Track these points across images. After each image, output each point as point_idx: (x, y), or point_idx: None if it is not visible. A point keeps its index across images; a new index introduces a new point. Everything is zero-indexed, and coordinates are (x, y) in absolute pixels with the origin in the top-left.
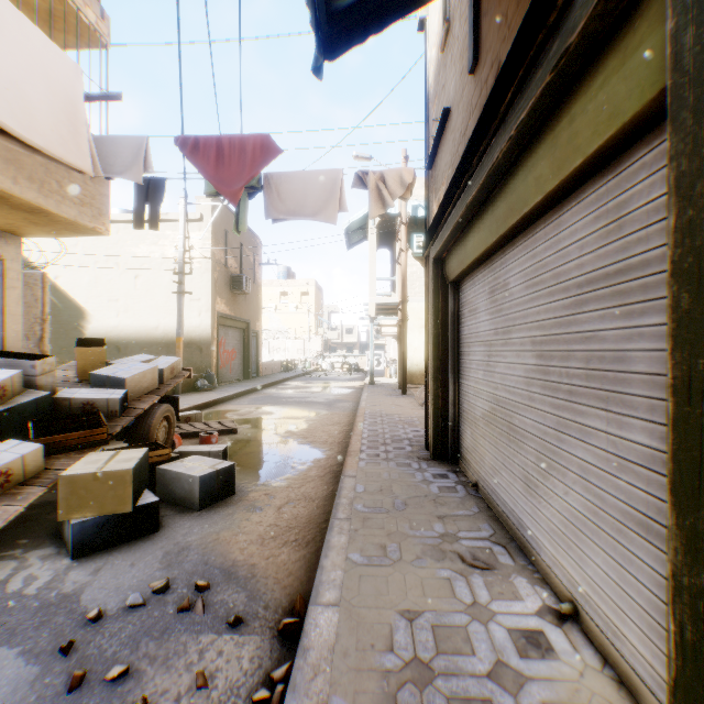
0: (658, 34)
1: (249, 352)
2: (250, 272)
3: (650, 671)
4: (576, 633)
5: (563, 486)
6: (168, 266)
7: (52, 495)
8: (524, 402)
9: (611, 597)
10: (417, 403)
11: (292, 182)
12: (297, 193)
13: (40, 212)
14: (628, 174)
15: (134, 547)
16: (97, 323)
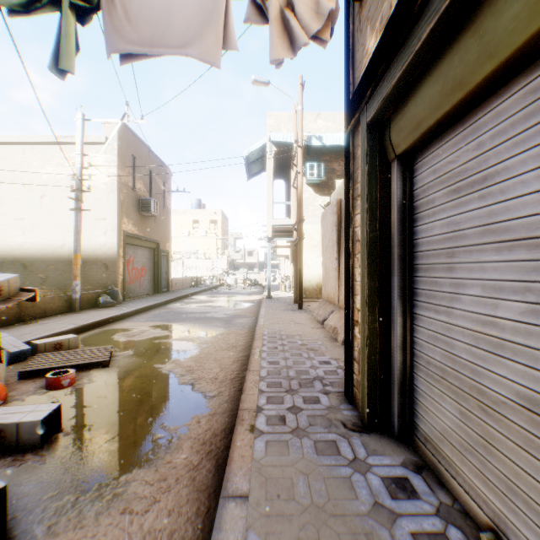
0: None
1: (158, 269)
2: (160, 197)
3: None
4: None
5: None
6: (75, 187)
7: None
8: None
9: None
10: (315, 319)
11: None
12: (156, 12)
13: None
14: None
15: None
16: (3, 241)
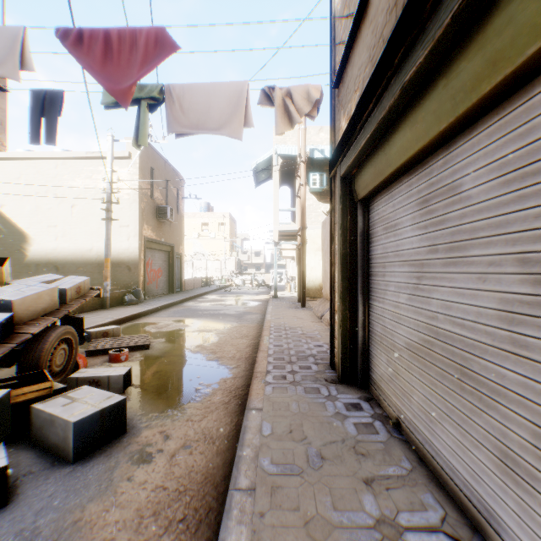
0: None
1: (173, 271)
2: (174, 204)
3: None
4: None
5: None
6: (101, 197)
7: None
8: (498, 344)
9: None
10: (315, 315)
11: (195, 94)
12: (200, 105)
13: None
14: None
15: None
16: (38, 246)
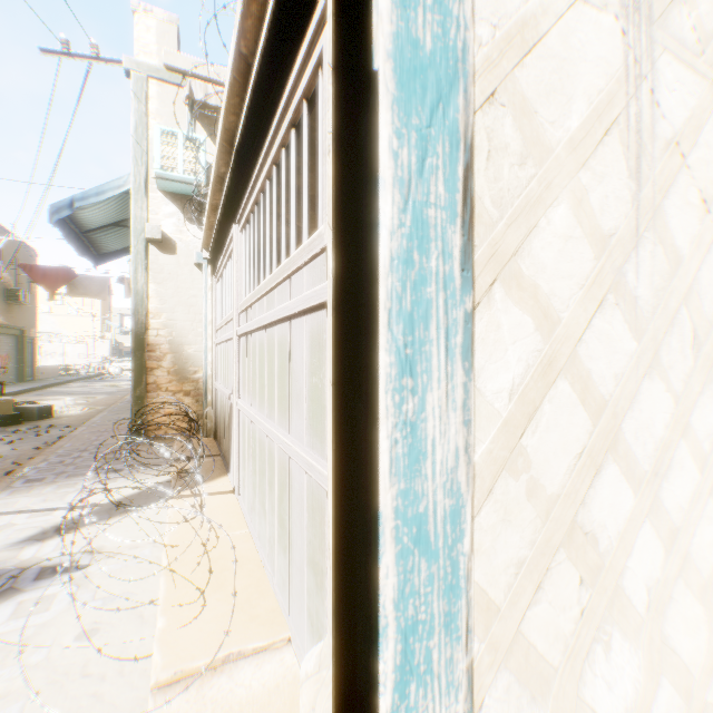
0: None
1: (26, 357)
2: (27, 282)
3: None
4: None
5: None
6: None
7: None
8: None
9: None
10: None
11: (83, 280)
12: (87, 285)
13: None
14: None
15: (17, 426)
16: None
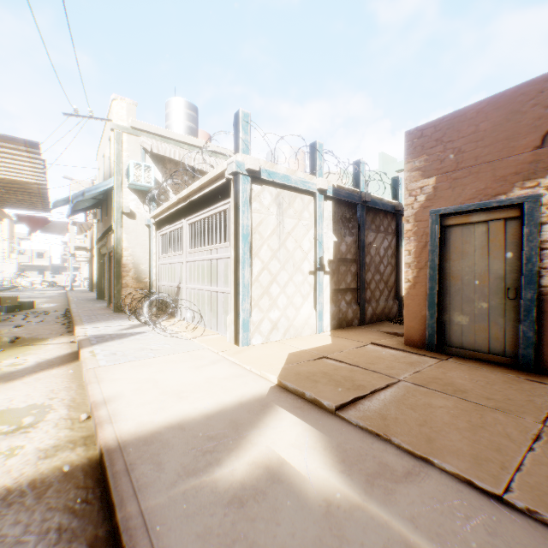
0: None
1: None
2: None
3: None
4: None
5: None
6: None
7: None
8: None
9: None
10: None
11: (51, 223)
12: (53, 227)
13: None
14: None
15: (20, 312)
16: None
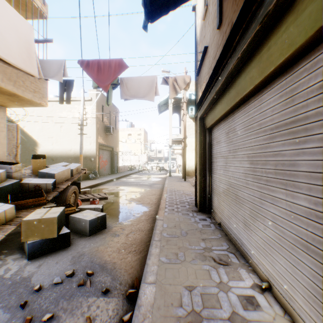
0: (315, 2)
1: (113, 161)
2: (114, 124)
3: (309, 318)
4: (270, 297)
5: (263, 226)
6: (76, 122)
7: (20, 229)
8: (243, 185)
9: (288, 280)
10: (191, 185)
11: (133, 81)
12: (135, 86)
13: (14, 95)
14: (297, 74)
15: (58, 254)
16: (43, 148)
